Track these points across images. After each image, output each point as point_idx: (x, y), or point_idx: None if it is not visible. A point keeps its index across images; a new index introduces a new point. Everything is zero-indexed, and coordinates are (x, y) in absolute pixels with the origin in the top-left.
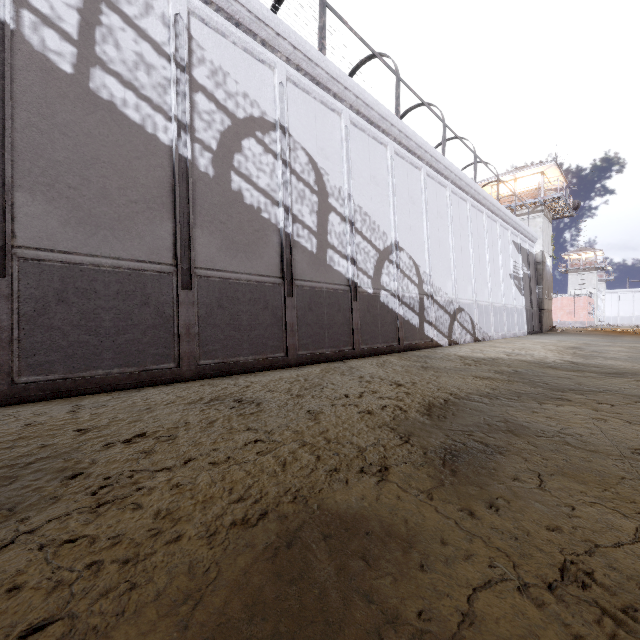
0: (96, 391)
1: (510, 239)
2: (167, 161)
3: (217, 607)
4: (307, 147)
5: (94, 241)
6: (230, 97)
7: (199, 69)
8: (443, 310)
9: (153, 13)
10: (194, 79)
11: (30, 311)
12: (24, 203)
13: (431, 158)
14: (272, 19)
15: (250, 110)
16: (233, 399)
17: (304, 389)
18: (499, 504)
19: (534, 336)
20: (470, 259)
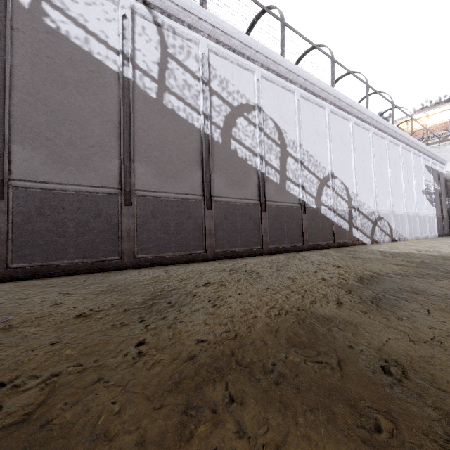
0: (168, 264)
1: (422, 163)
2: (198, 137)
3: (284, 333)
4: (273, 117)
5: (166, 185)
6: (230, 95)
7: (213, 82)
8: (367, 218)
9: (191, 56)
10: (211, 88)
11: (141, 222)
12: (137, 168)
13: (357, 112)
14: (253, 43)
15: (240, 100)
16: (242, 270)
17: (279, 267)
18: (403, 318)
19: (444, 238)
20: (388, 181)
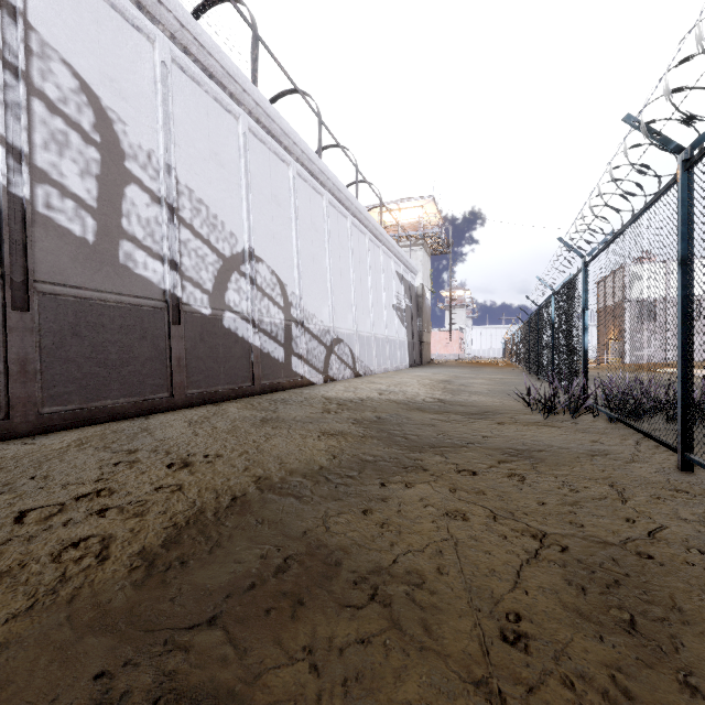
0: None
1: (393, 268)
2: None
3: None
4: (76, 64)
5: None
6: None
7: None
8: (317, 341)
9: None
10: None
11: None
12: None
13: (302, 154)
14: None
15: None
16: None
17: None
18: None
19: (415, 369)
20: (351, 284)
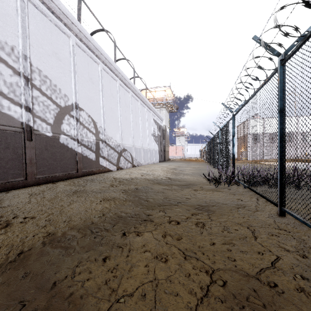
0: None
1: (152, 117)
2: None
3: None
4: None
5: None
6: None
7: None
8: (113, 150)
9: None
10: None
11: None
12: None
13: (105, 59)
14: None
15: None
16: None
17: None
18: None
19: (161, 163)
20: (131, 123)
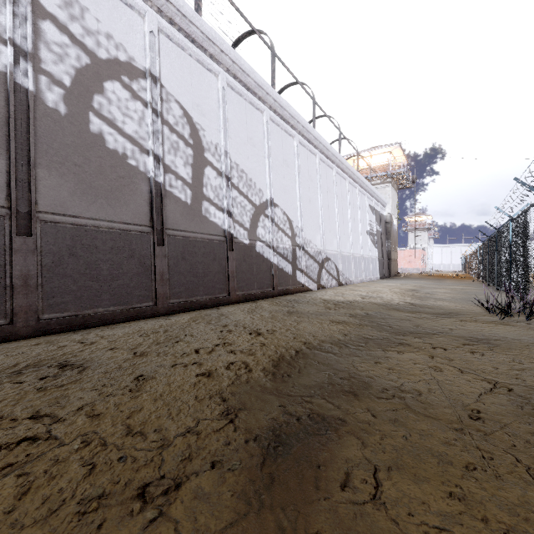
0: None
1: (367, 203)
2: None
3: None
4: (182, 101)
5: None
6: (89, 34)
7: None
8: (313, 259)
9: None
10: (40, 4)
11: None
12: None
13: (303, 128)
14: None
15: (115, 52)
16: (57, 363)
17: (155, 344)
18: None
19: (384, 280)
20: (336, 217)
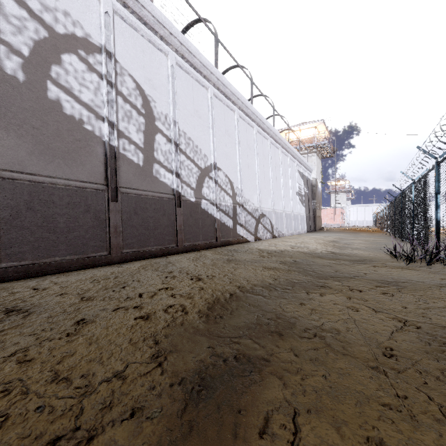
0: None
1: (296, 169)
2: None
3: None
4: (134, 75)
5: None
6: (47, 10)
7: None
8: (251, 215)
9: None
10: None
11: None
12: None
13: (242, 104)
14: None
15: (72, 28)
16: (5, 309)
17: (103, 289)
18: None
19: (311, 233)
20: (270, 180)
